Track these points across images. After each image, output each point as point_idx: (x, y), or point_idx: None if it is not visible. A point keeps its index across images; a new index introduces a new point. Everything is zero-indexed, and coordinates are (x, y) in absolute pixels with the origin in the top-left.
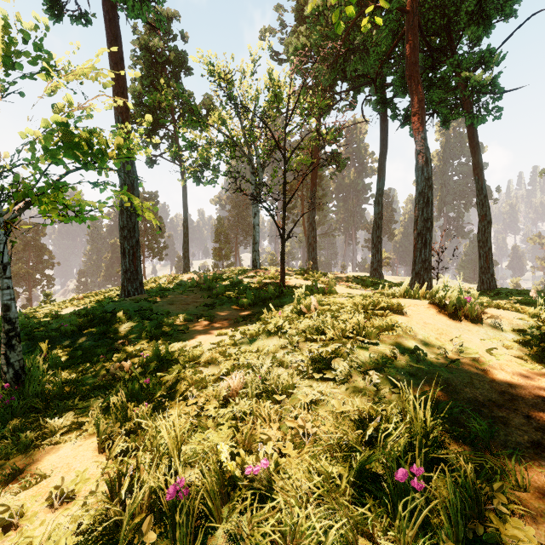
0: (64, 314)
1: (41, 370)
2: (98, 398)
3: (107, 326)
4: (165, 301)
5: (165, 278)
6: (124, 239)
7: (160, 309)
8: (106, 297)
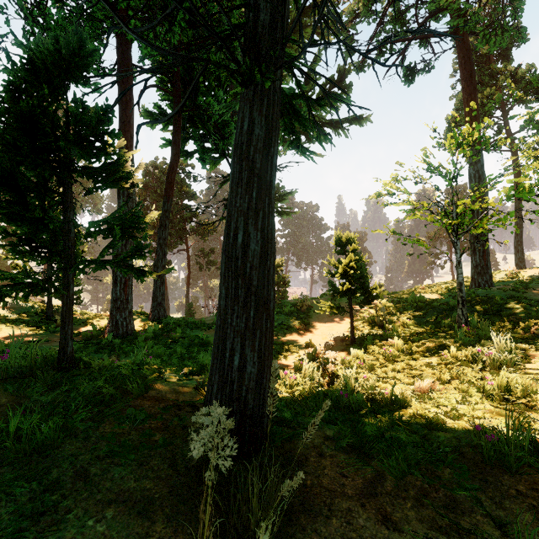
0: (443, 296)
1: (475, 322)
2: (533, 343)
3: (488, 306)
4: (533, 292)
5: (502, 274)
6: (474, 239)
7: (534, 298)
8: (447, 288)
